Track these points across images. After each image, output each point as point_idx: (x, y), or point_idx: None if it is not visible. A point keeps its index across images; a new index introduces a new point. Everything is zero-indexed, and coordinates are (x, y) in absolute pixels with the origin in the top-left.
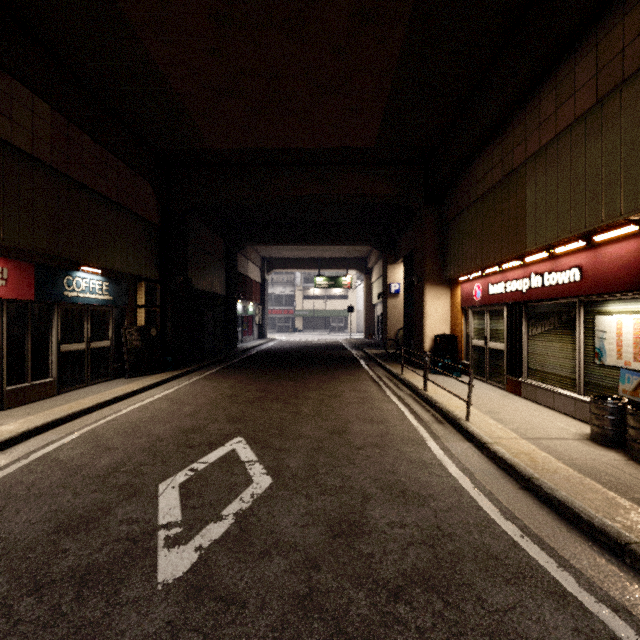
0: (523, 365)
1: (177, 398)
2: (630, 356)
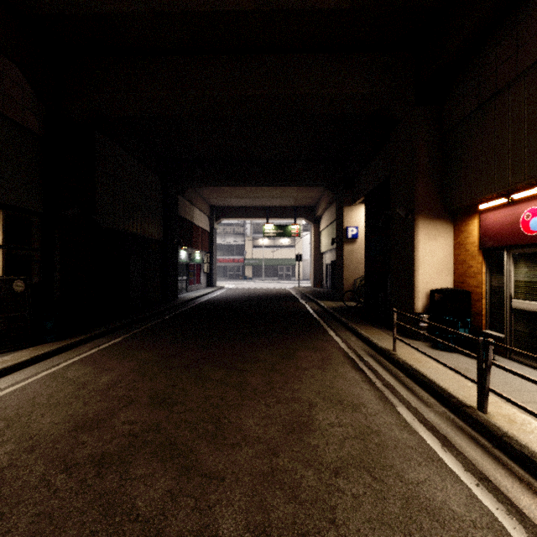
0: None
1: None
2: None
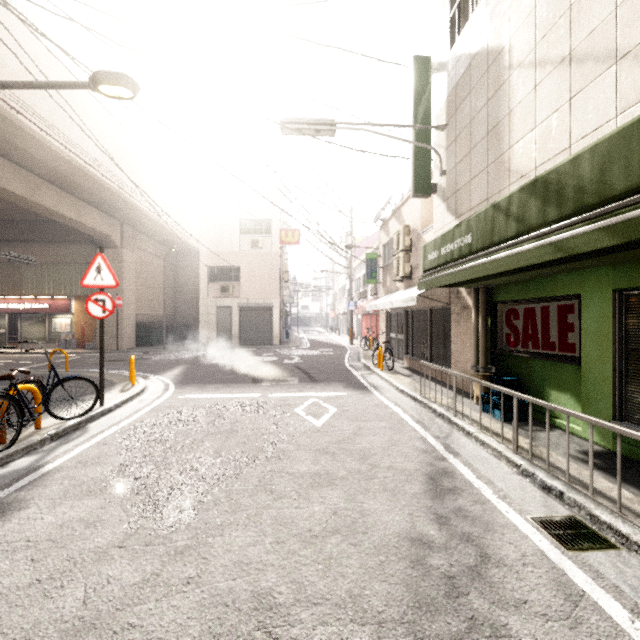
0: (19, 337)
1: None
2: (64, 329)
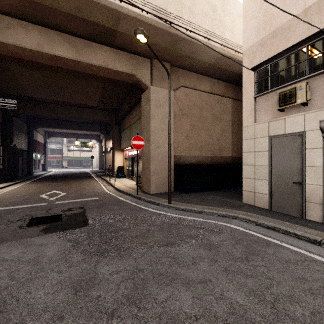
0: (133, 173)
1: (24, 187)
2: None
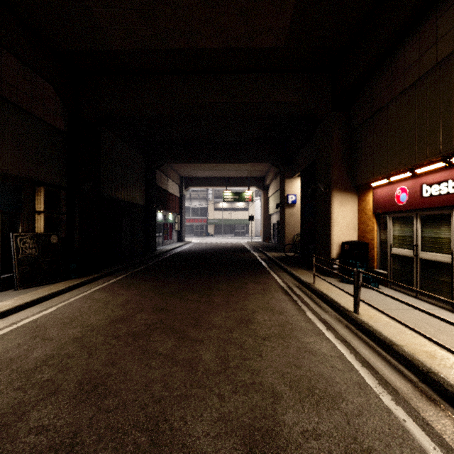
0: None
1: (45, 325)
2: None
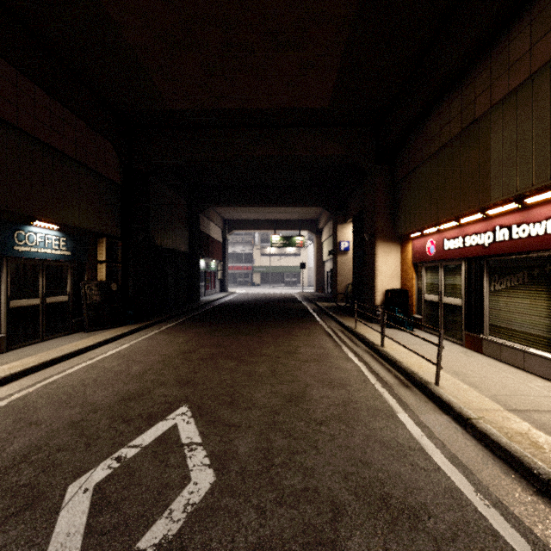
0: (484, 321)
1: (130, 355)
2: None
